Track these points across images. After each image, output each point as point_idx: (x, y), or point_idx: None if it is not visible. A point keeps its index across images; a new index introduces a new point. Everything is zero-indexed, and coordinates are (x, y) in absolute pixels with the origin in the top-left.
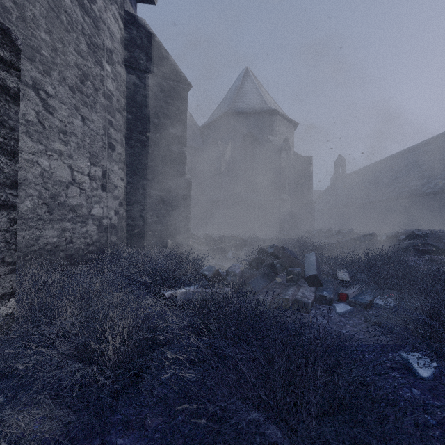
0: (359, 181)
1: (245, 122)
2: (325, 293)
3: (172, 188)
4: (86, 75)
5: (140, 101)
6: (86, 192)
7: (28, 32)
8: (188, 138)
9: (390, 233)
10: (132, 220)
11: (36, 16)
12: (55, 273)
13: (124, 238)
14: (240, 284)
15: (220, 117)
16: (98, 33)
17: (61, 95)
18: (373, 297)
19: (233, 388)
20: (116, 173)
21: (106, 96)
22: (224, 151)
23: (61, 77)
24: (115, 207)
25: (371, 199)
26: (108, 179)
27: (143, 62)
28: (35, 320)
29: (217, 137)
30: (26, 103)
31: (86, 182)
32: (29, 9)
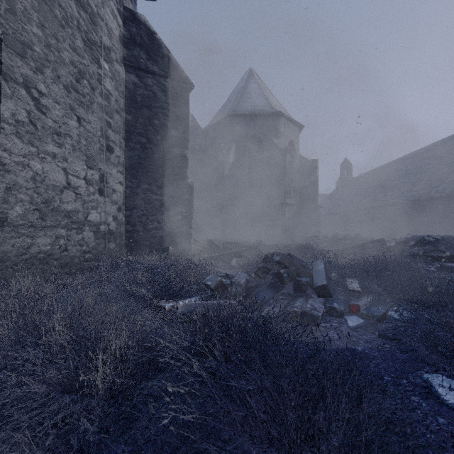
0: (366, 185)
1: (249, 124)
2: (335, 305)
3: (174, 193)
4: (82, 73)
5: (139, 101)
6: (82, 196)
7: (18, 26)
8: (191, 141)
9: (399, 239)
10: (131, 225)
11: (27, 9)
12: (47, 284)
13: (123, 245)
14: (245, 294)
15: (223, 119)
16: (95, 30)
17: (55, 94)
18: (386, 309)
19: (240, 427)
20: (114, 177)
21: (104, 96)
22: (227, 154)
23: (55, 75)
24: (114, 212)
25: (378, 204)
26: (106, 182)
27: (143, 61)
28: (19, 340)
29: (221, 139)
30: (16, 102)
31: (82, 186)
32: (19, 1)
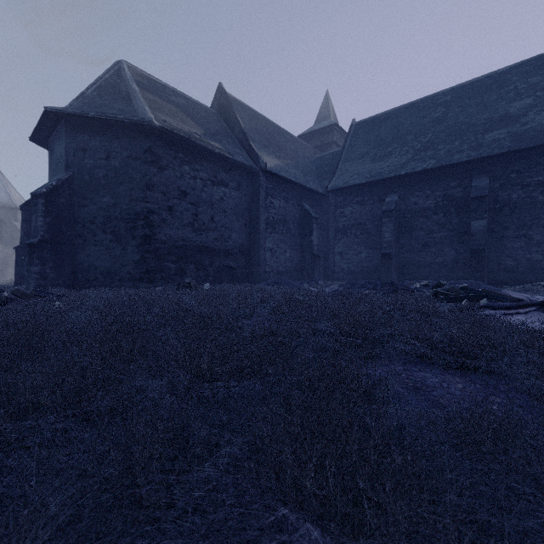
0: None
1: None
2: None
3: None
4: None
5: None
6: None
7: None
8: None
9: None
10: None
11: None
12: None
13: None
14: None
15: None
16: None
17: None
18: None
19: None
20: None
21: None
22: None
23: None
24: None
25: None
26: None
27: None
28: None
29: None
30: None
31: None
32: None
